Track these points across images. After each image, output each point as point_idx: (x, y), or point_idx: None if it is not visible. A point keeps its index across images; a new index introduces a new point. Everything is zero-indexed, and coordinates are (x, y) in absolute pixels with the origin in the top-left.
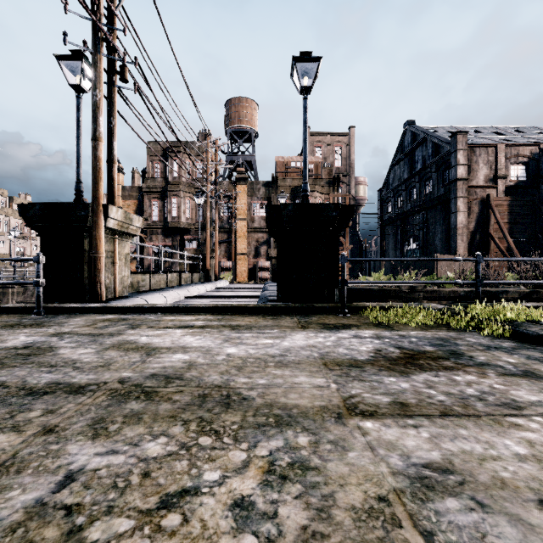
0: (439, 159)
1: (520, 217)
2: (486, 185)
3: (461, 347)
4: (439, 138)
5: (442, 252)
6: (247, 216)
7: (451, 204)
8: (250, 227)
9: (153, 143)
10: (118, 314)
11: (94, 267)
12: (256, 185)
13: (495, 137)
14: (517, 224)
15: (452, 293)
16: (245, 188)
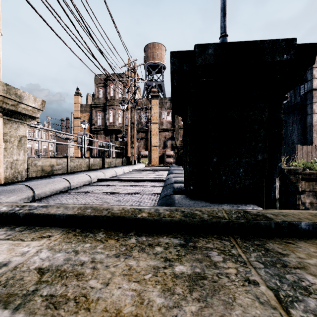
0: None
1: None
2: None
3: None
4: None
5: (298, 144)
6: (158, 121)
7: (307, 108)
8: (160, 128)
9: (98, 76)
10: None
11: None
12: (164, 100)
13: None
14: None
15: None
16: (157, 102)
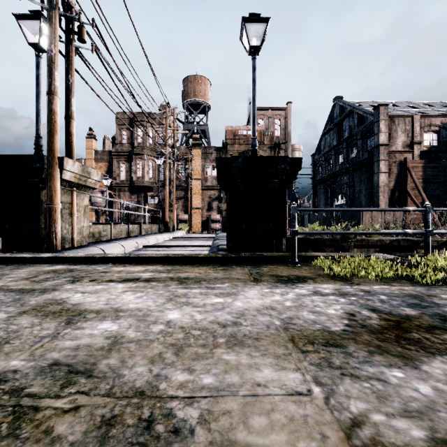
0: (364, 128)
1: (432, 177)
2: (404, 150)
3: (446, 309)
4: (364, 110)
5: (366, 207)
6: (201, 176)
7: (374, 166)
8: (204, 186)
9: (121, 114)
10: (68, 264)
11: (49, 218)
12: (209, 150)
13: (411, 109)
14: (429, 183)
15: (379, 242)
16: (199, 152)
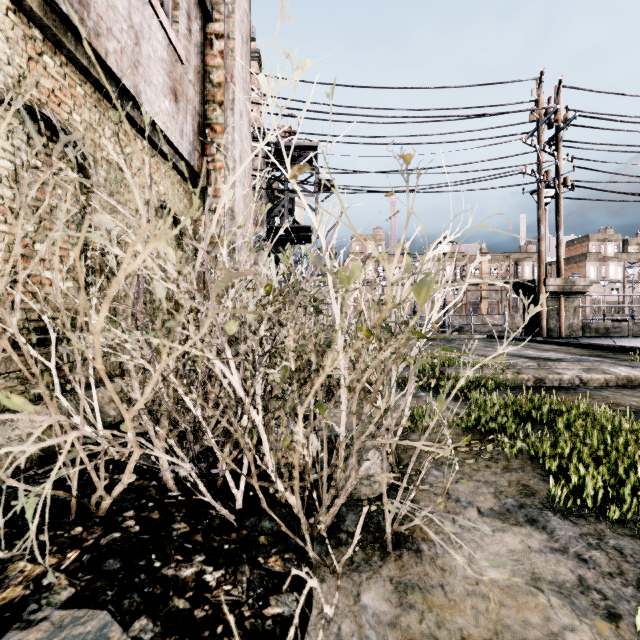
0: None
1: None
2: None
3: None
4: None
5: None
6: None
7: None
8: None
9: None
10: (533, 343)
11: (538, 317)
12: None
13: None
14: None
15: None
16: None
